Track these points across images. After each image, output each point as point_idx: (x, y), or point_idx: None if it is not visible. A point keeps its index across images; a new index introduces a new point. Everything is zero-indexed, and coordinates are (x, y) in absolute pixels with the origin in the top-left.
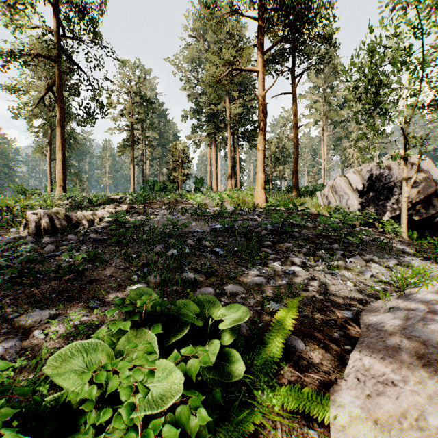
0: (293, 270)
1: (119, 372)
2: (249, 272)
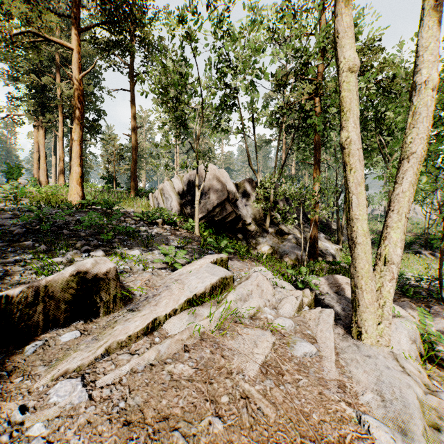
0: None
1: None
2: None
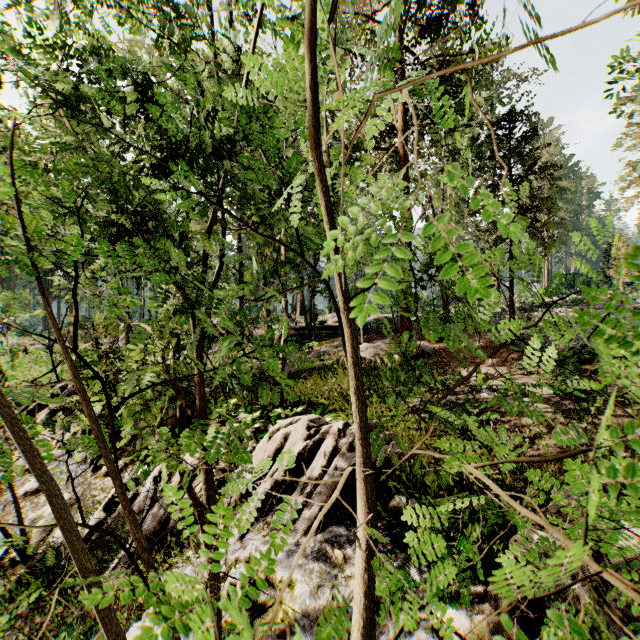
0: None
1: None
2: None
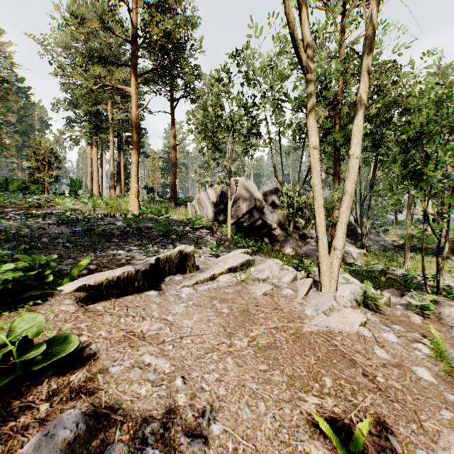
0: (120, 253)
1: None
2: (87, 255)
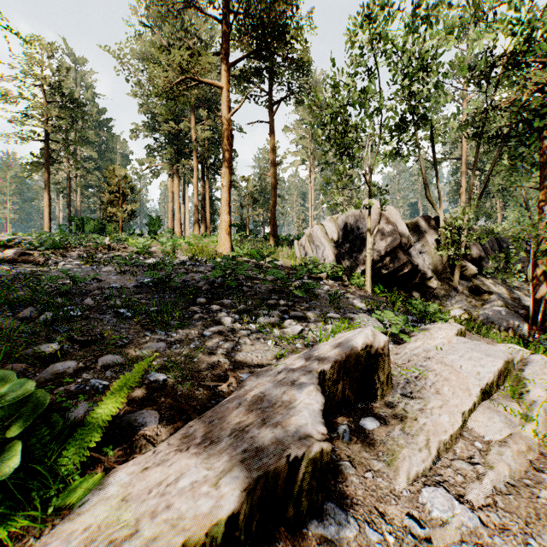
0: (212, 331)
1: None
2: (152, 337)
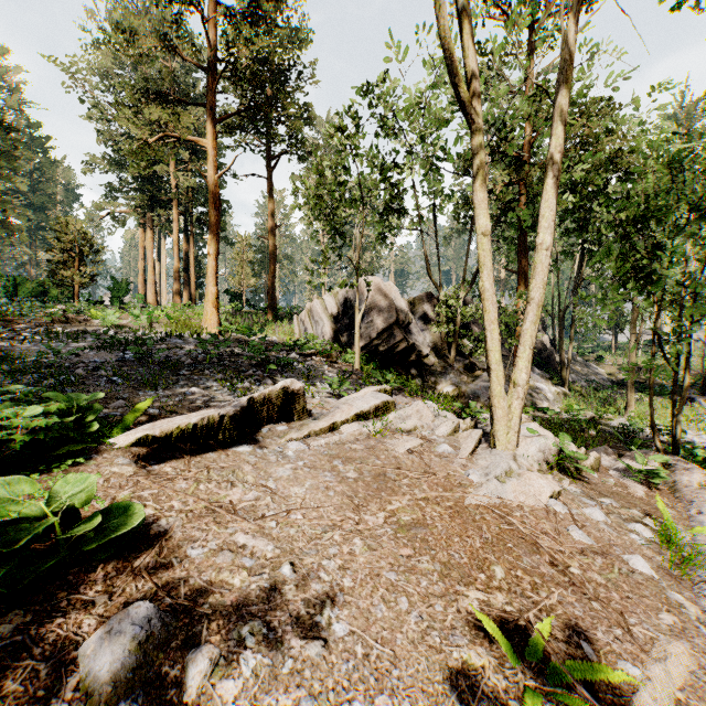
0: (193, 391)
1: (4, 419)
2: (145, 394)
